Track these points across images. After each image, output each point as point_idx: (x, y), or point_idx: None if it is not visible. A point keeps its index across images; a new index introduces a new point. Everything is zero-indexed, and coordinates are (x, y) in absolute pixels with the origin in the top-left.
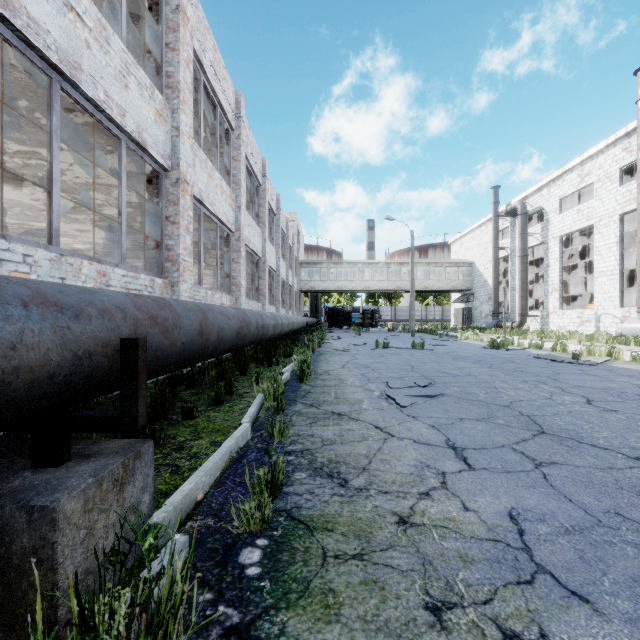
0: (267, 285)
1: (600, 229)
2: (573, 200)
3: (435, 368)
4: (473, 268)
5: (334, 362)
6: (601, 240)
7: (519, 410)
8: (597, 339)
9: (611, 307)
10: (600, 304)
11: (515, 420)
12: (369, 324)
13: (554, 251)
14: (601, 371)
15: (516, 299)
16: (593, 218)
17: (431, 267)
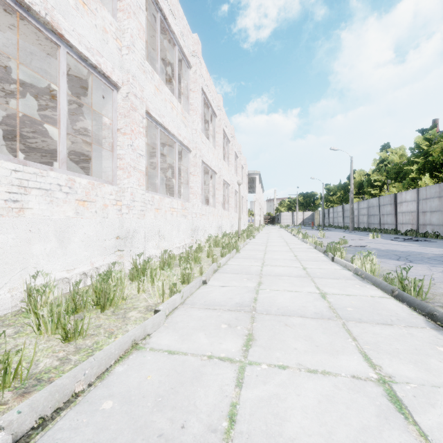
0: None
1: None
2: None
3: None
4: None
5: None
6: None
7: None
8: None
9: None
10: None
11: None
12: None
13: None
14: None
15: None
16: None
17: None
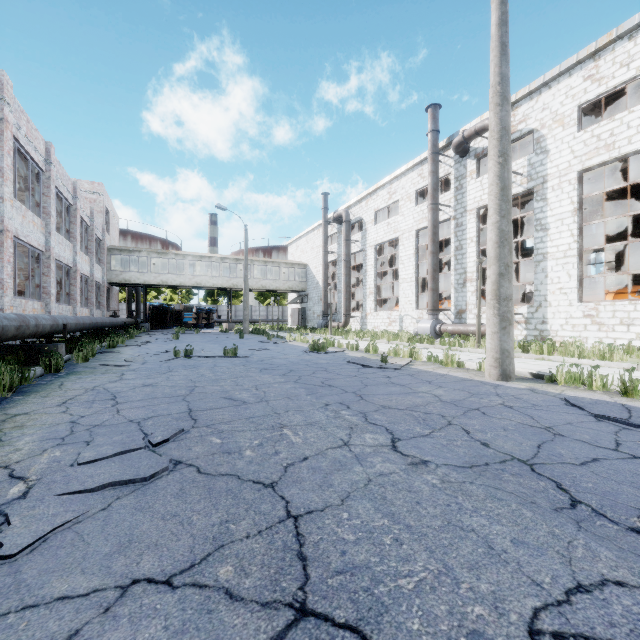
0: (10, 268)
1: (403, 241)
2: (385, 216)
3: (223, 390)
4: (307, 270)
5: (64, 391)
6: (404, 251)
7: (288, 498)
8: (401, 338)
9: (410, 309)
10: (403, 307)
11: (262, 552)
12: (205, 325)
13: (371, 258)
14: (405, 377)
15: (342, 301)
16: (398, 231)
17: (269, 266)
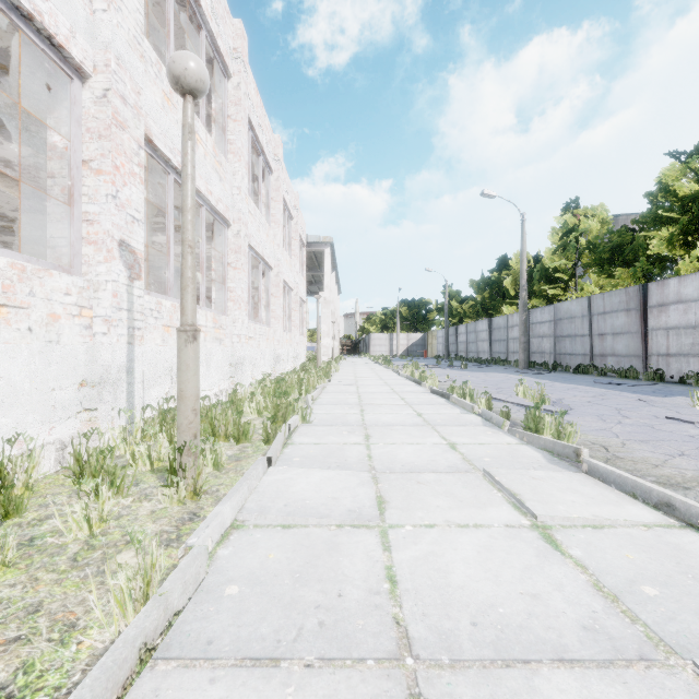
0: None
1: None
2: None
3: None
4: None
5: None
6: None
7: None
8: None
9: None
10: None
11: None
12: None
13: None
14: None
15: None
16: None
17: None
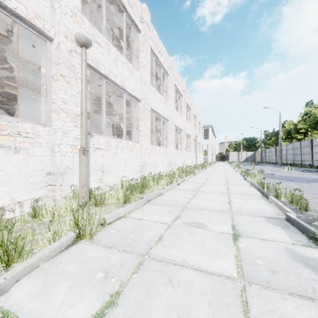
0: None
1: None
2: None
3: None
4: None
5: None
6: None
7: None
8: None
9: None
10: None
11: None
12: None
13: None
14: None
15: None
16: None
17: None
